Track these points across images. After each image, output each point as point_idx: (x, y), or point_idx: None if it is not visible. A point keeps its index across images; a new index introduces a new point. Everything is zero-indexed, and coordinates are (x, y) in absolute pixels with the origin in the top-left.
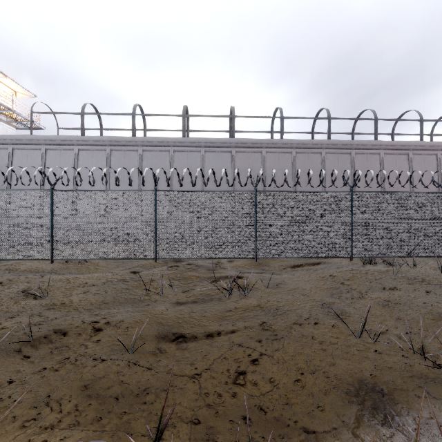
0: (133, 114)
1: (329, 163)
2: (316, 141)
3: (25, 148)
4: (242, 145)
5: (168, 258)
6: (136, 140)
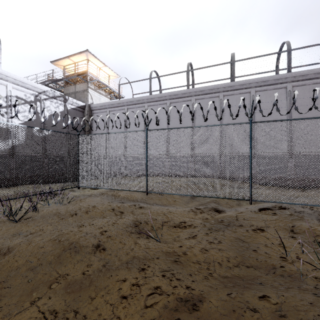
0: (187, 71)
1: None
2: None
3: (116, 109)
4: (300, 78)
5: (266, 201)
6: (190, 91)
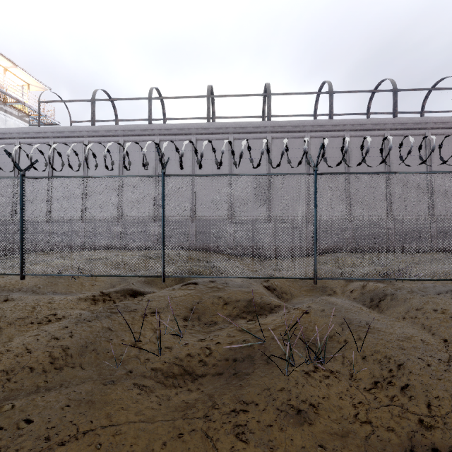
0: (149, 98)
1: (395, 148)
2: (377, 120)
3: (33, 142)
4: (279, 129)
5: (180, 276)
6: (152, 128)
